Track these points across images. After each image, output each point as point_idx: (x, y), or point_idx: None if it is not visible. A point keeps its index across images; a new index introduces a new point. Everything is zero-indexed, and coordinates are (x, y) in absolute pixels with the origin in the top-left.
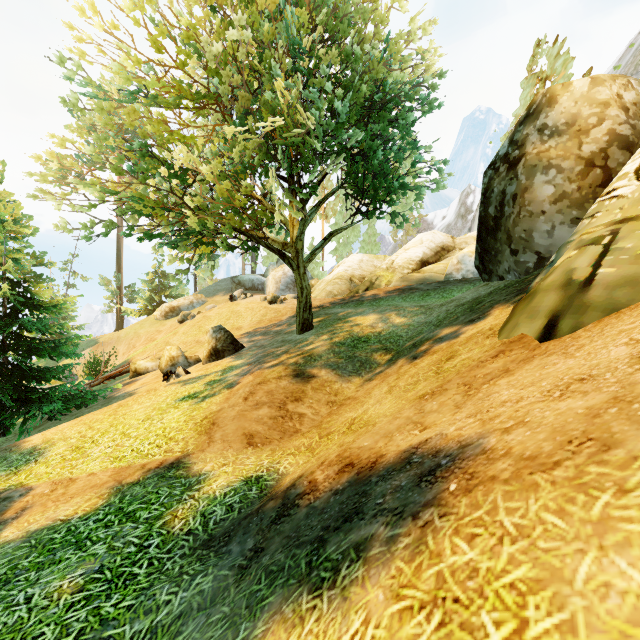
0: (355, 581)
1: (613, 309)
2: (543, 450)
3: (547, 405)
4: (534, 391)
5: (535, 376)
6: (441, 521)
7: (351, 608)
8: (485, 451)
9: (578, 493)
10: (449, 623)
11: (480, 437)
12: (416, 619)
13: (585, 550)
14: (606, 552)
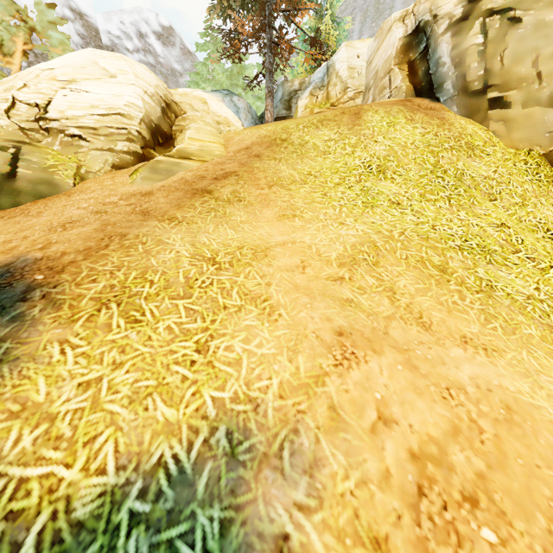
0: (11, 350)
1: (41, 196)
2: (91, 245)
3: (61, 234)
4: (34, 232)
5: (19, 227)
6: (59, 288)
7: (35, 353)
8: (41, 259)
9: (129, 249)
10: (123, 301)
11: (19, 257)
12: (102, 314)
13: (149, 259)
14: (156, 256)
